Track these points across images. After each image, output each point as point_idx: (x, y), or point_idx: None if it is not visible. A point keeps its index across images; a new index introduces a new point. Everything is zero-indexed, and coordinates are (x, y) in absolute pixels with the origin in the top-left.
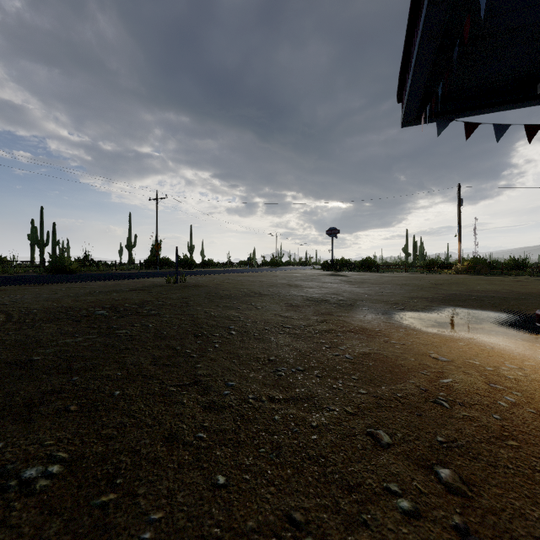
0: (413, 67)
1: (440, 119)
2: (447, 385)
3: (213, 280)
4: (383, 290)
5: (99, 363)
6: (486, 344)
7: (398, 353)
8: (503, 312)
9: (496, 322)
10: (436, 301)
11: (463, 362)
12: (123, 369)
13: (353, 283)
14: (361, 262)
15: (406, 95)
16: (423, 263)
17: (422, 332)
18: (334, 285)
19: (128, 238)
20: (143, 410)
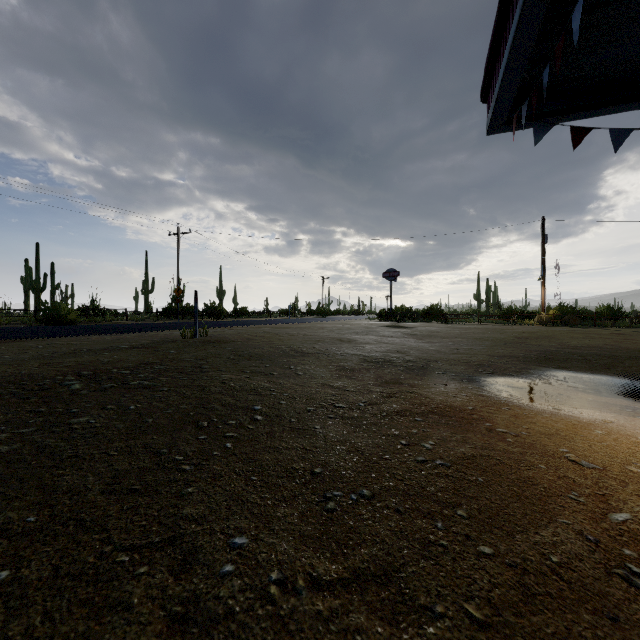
0: (511, 44)
1: (538, 123)
2: (628, 528)
3: (244, 333)
4: (458, 346)
5: (6, 491)
6: (634, 432)
7: (516, 453)
8: (622, 377)
9: (622, 392)
10: (531, 361)
11: (623, 470)
12: (45, 507)
13: (418, 336)
14: (426, 311)
15: (496, 89)
16: (500, 312)
17: (532, 410)
18: (396, 340)
19: (144, 281)
20: (33, 636)
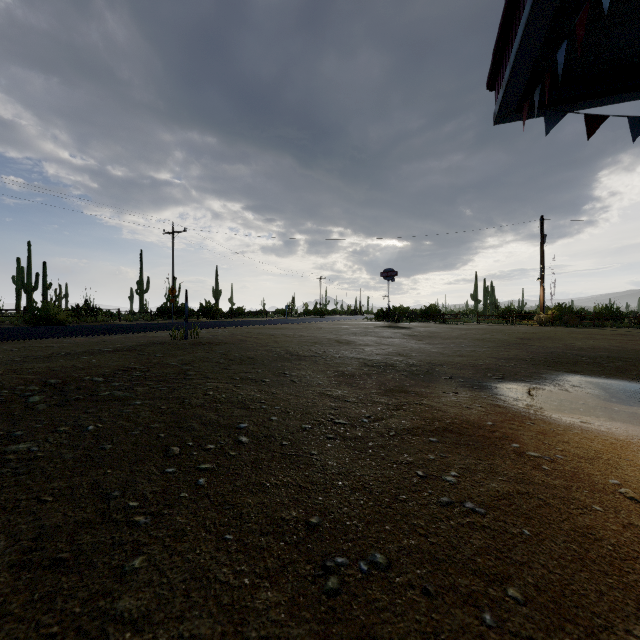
0: (527, 19)
1: (550, 111)
2: None
3: (238, 335)
4: (461, 348)
5: None
6: None
7: (559, 487)
8: (639, 382)
9: None
10: (540, 365)
11: None
12: None
13: (418, 337)
14: (424, 311)
15: (506, 73)
16: (498, 312)
17: (559, 425)
18: (396, 341)
19: (139, 281)
20: None
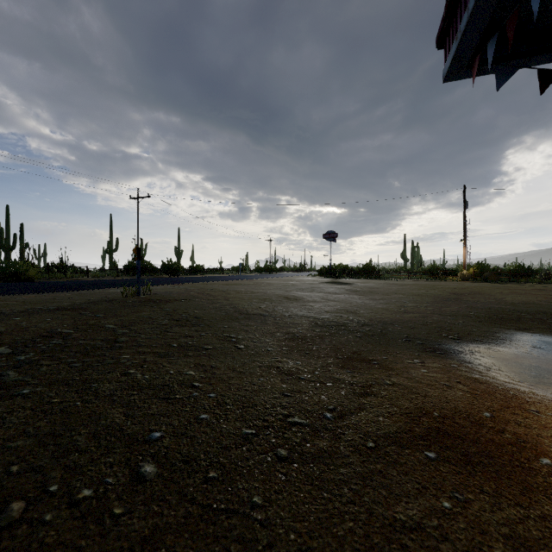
0: None
1: (502, 66)
2: None
3: (191, 291)
4: (403, 303)
5: None
6: None
7: None
8: None
9: None
10: (486, 322)
11: None
12: None
13: (360, 293)
14: (361, 268)
15: (463, 21)
16: (425, 269)
17: None
18: (341, 297)
19: (109, 241)
20: None
